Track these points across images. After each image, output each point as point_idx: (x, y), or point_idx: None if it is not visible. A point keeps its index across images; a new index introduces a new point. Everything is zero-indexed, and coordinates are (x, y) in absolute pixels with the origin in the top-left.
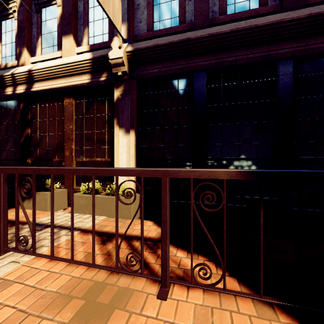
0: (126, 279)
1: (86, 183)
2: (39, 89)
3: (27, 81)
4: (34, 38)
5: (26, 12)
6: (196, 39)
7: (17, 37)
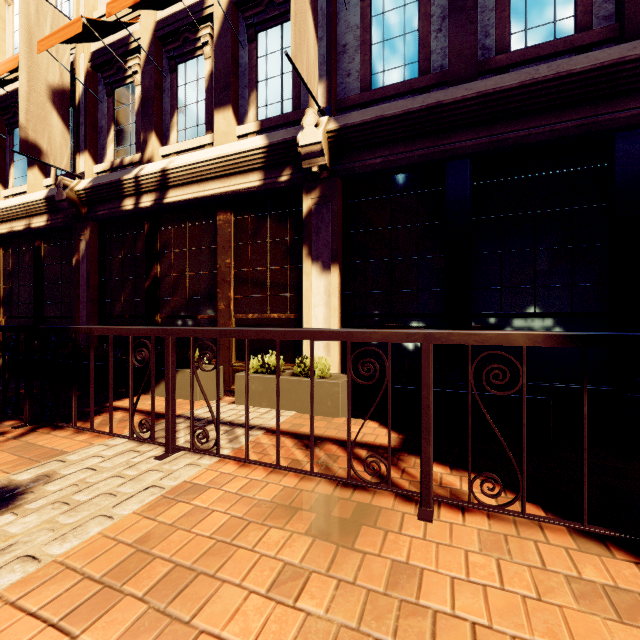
0: (363, 495)
1: (259, 355)
2: (176, 200)
3: (158, 187)
4: (166, 115)
5: (154, 74)
6: (453, 103)
7: (141, 115)
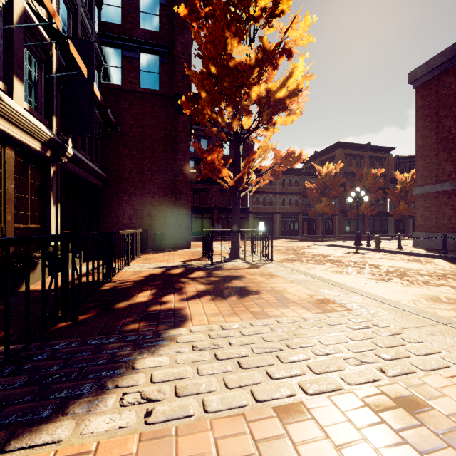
0: (136, 260)
1: None
2: None
3: None
4: None
5: None
6: (86, 163)
7: None
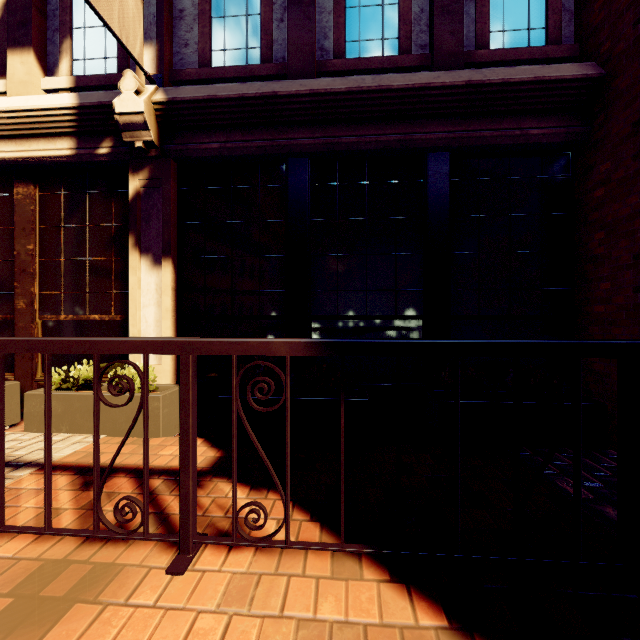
0: (117, 548)
1: (64, 367)
2: None
3: None
4: None
5: None
6: (288, 96)
7: None
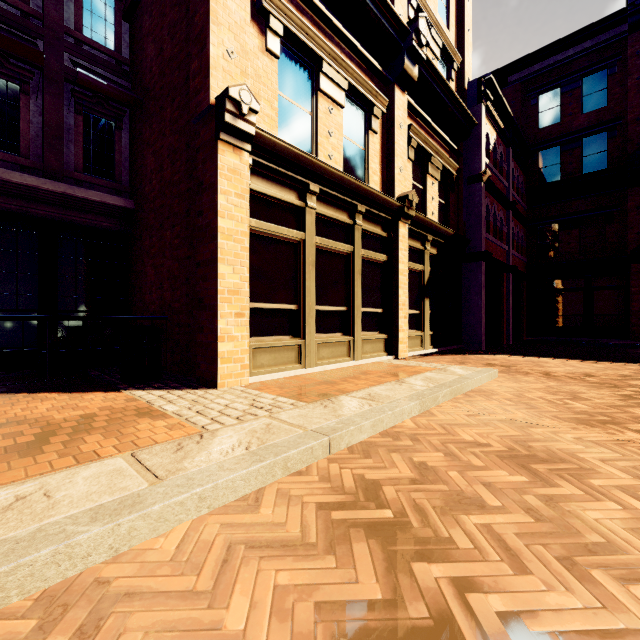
0: None
1: None
2: None
3: None
4: None
5: None
6: None
7: None
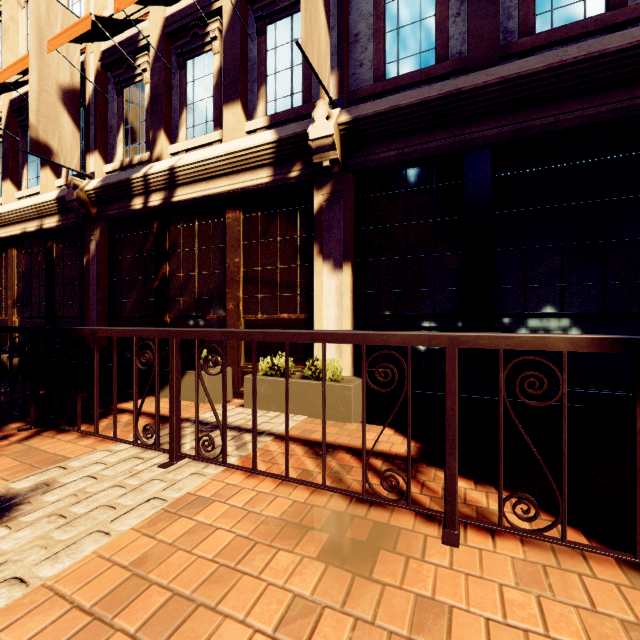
0: (379, 512)
1: (268, 357)
2: (185, 199)
3: (167, 185)
4: (174, 112)
5: (163, 71)
6: (473, 89)
7: (150, 113)
